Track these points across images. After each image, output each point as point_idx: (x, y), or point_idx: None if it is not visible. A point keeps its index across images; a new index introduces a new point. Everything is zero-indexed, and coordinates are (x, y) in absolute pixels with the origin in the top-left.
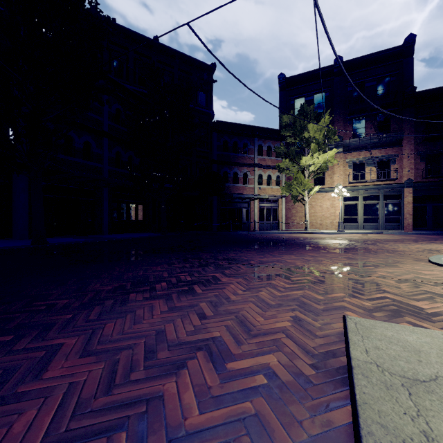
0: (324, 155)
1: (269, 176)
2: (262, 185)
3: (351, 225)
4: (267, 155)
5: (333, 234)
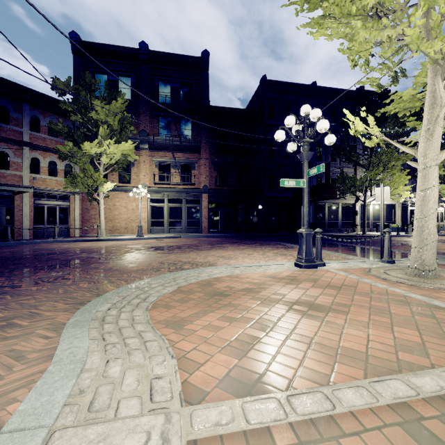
0: (119, 146)
1: (54, 164)
2: (40, 174)
3: (158, 228)
4: (50, 134)
5: (126, 241)
